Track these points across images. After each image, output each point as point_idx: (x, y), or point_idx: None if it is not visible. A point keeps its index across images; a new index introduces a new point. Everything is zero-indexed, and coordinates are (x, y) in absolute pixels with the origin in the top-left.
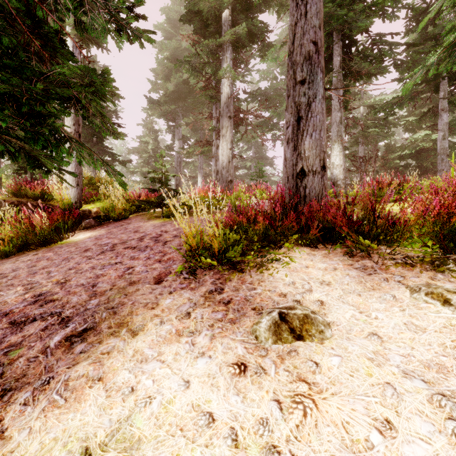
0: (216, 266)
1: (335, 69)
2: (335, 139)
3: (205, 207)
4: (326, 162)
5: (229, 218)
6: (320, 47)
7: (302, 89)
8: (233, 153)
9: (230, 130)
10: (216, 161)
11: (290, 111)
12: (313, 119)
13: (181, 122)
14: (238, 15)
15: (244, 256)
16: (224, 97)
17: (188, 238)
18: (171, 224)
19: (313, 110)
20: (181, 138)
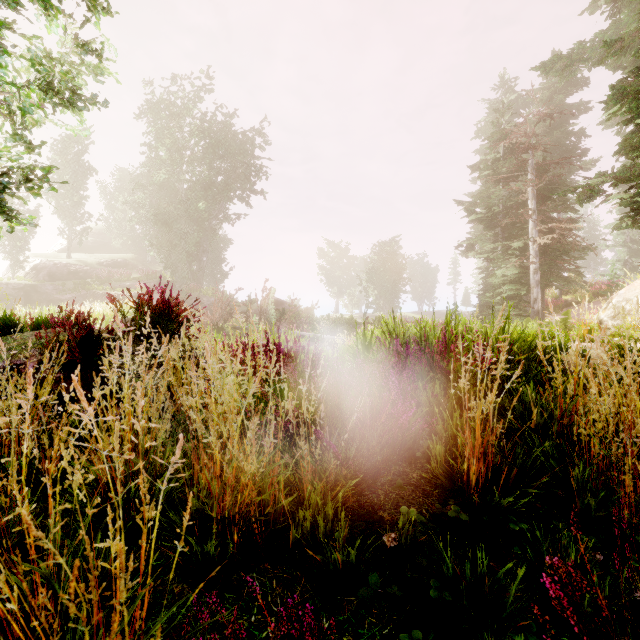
0: None
1: None
2: None
3: None
4: None
5: None
6: None
7: None
8: None
9: None
10: None
11: None
12: None
13: None
14: None
15: None
16: None
17: None
18: None
19: None
20: None
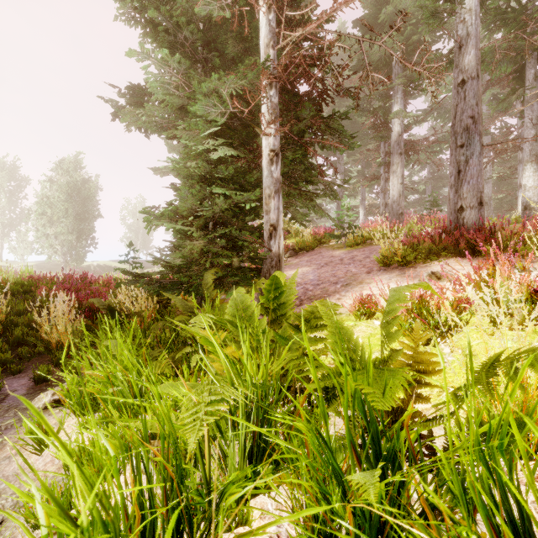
0: (399, 266)
1: (528, 83)
2: (528, 159)
3: (393, 235)
4: (483, 199)
5: (406, 241)
6: (477, 118)
7: (461, 151)
8: (403, 186)
9: (401, 165)
10: (385, 194)
11: (452, 165)
12: (470, 171)
13: (342, 155)
14: (409, 55)
15: (416, 259)
16: (395, 135)
17: (381, 252)
18: (356, 250)
19: (471, 164)
20: (343, 172)
